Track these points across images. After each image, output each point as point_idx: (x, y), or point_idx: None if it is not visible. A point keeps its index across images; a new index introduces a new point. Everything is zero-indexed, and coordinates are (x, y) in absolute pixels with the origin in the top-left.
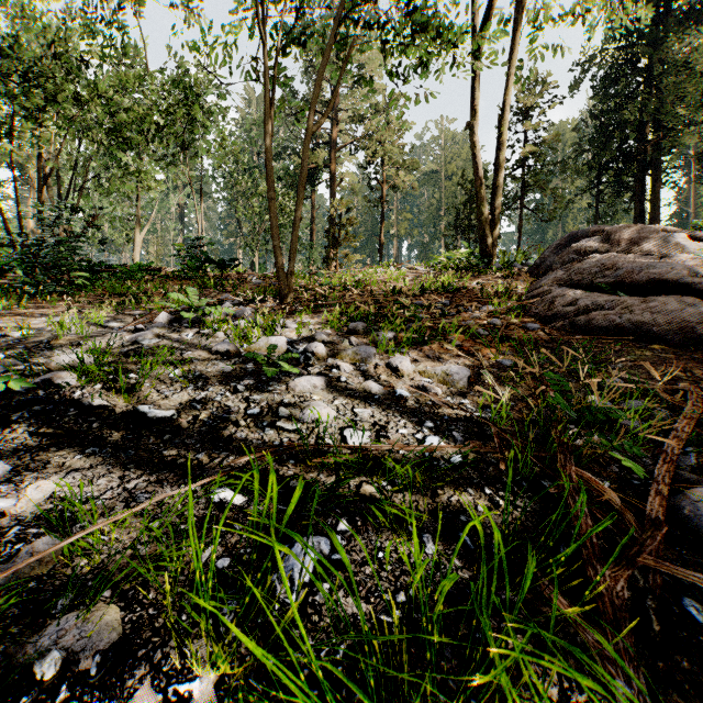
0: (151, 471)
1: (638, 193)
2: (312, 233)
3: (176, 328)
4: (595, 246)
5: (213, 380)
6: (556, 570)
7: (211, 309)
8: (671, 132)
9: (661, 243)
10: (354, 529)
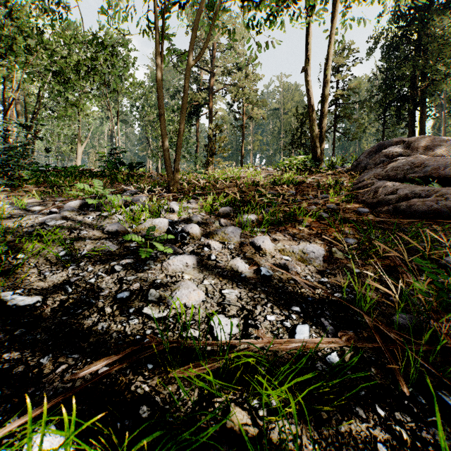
0: None
1: (411, 122)
2: (197, 148)
3: (82, 212)
4: (400, 151)
5: (96, 259)
6: None
7: (110, 196)
8: (433, 81)
9: (449, 149)
10: None
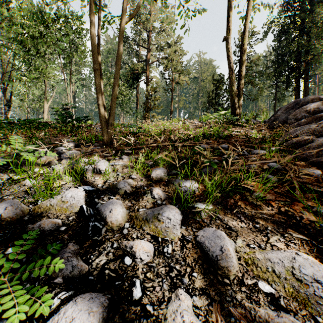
0: None
1: (297, 87)
2: (137, 105)
3: None
4: (321, 107)
5: None
6: None
7: (26, 156)
8: (314, 56)
9: None
10: None
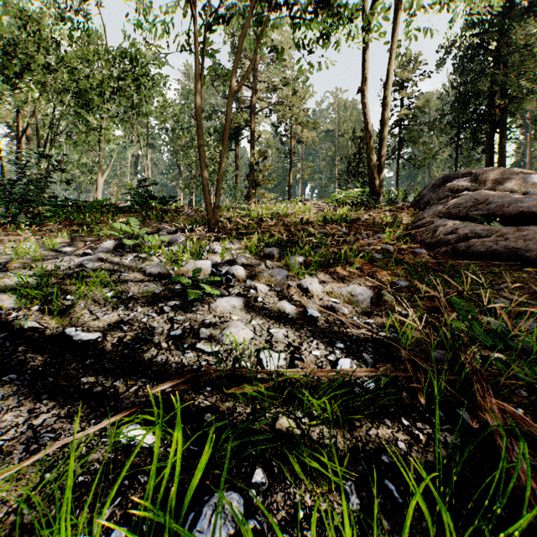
0: (63, 403)
1: (489, 147)
2: (236, 177)
3: (118, 253)
4: (466, 185)
5: (143, 301)
6: (498, 533)
7: (148, 236)
8: (514, 99)
9: (520, 182)
10: (270, 478)
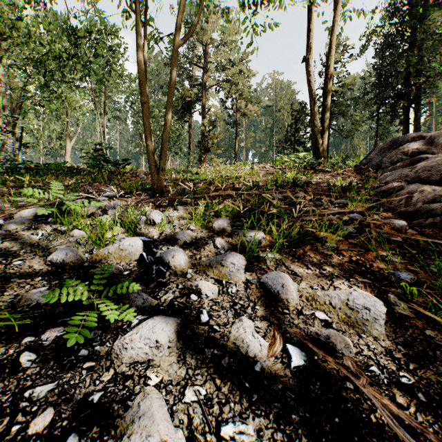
0: None
1: (405, 120)
2: (190, 145)
3: (34, 225)
4: (421, 148)
5: (3, 328)
6: None
7: (71, 204)
8: (428, 78)
9: None
10: None
